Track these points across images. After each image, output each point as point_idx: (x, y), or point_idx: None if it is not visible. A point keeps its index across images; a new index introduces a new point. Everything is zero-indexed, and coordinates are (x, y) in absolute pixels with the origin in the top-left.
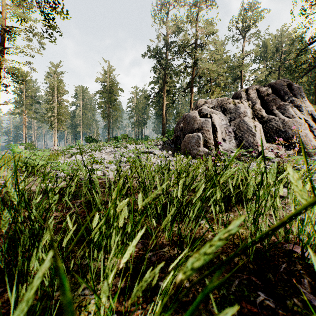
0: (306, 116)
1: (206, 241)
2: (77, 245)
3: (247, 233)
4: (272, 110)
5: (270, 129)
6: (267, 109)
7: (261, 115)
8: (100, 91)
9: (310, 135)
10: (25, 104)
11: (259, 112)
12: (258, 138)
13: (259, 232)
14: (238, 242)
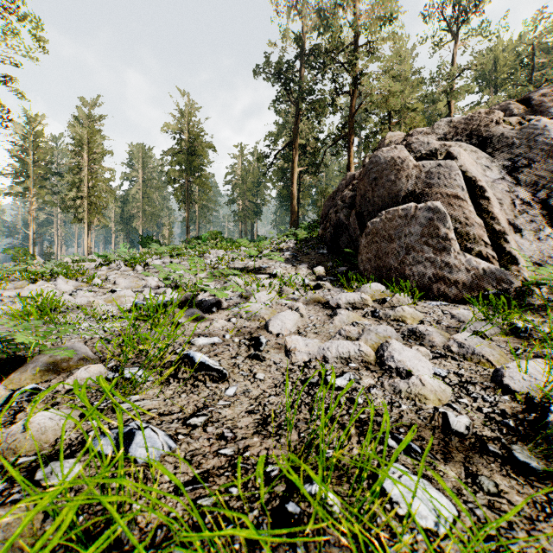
0: None
1: None
2: None
3: None
4: None
5: None
6: None
7: None
8: (172, 150)
9: None
10: (33, 177)
11: None
12: None
13: None
14: None
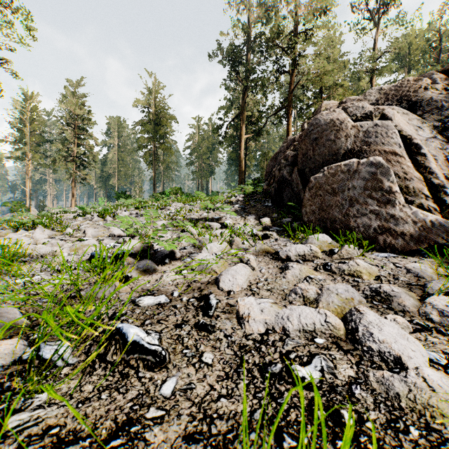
0: None
1: None
2: None
3: None
4: None
5: None
6: None
7: None
8: (141, 121)
9: None
10: (29, 143)
11: None
12: None
13: None
14: None
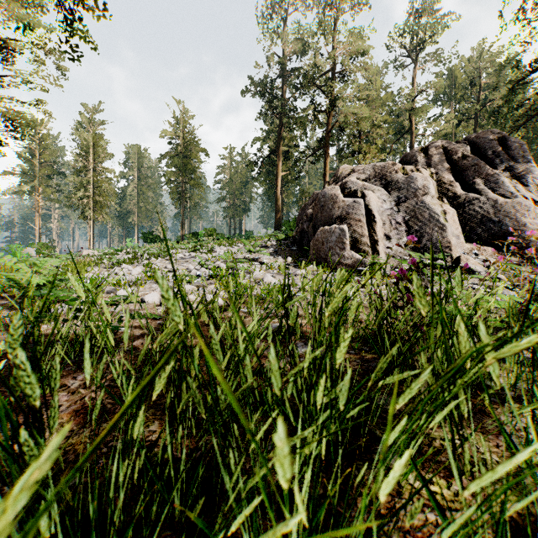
0: (535, 195)
1: None
2: None
3: None
4: (473, 185)
5: (471, 218)
6: (463, 183)
7: (454, 193)
8: (168, 153)
9: None
10: (39, 176)
11: (450, 187)
12: (451, 234)
13: None
14: None
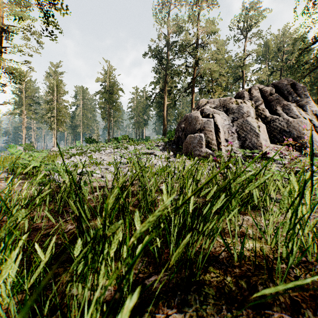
0: (311, 116)
1: (219, 260)
2: (64, 265)
3: (267, 249)
4: (275, 110)
5: (274, 129)
6: (270, 109)
7: (265, 115)
8: (100, 91)
9: (316, 135)
10: (25, 104)
11: (262, 112)
12: (262, 139)
13: (294, 257)
14: (258, 261)
